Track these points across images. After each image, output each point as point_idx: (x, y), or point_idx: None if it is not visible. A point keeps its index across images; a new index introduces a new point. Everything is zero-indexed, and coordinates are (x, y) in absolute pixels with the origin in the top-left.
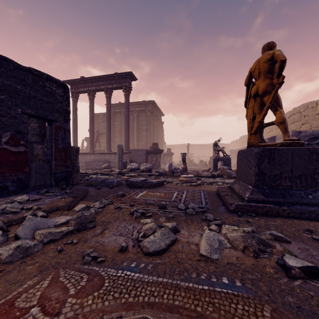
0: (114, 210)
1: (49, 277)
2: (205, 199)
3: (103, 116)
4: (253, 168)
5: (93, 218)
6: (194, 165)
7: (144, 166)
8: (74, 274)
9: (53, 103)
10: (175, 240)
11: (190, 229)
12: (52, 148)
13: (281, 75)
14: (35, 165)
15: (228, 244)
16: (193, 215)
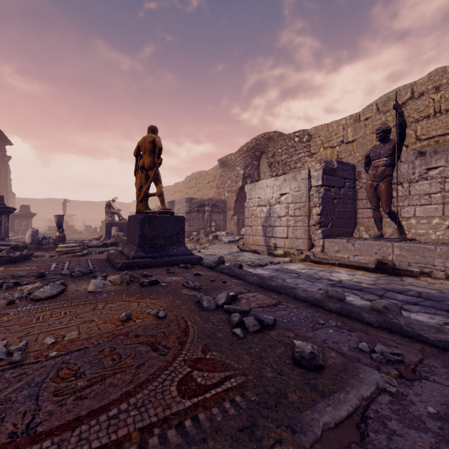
0: None
1: None
2: (93, 265)
3: None
4: (138, 231)
5: None
6: (76, 233)
7: None
8: None
9: None
10: (65, 290)
11: (78, 284)
12: None
13: (160, 157)
14: None
15: (111, 284)
16: (80, 276)
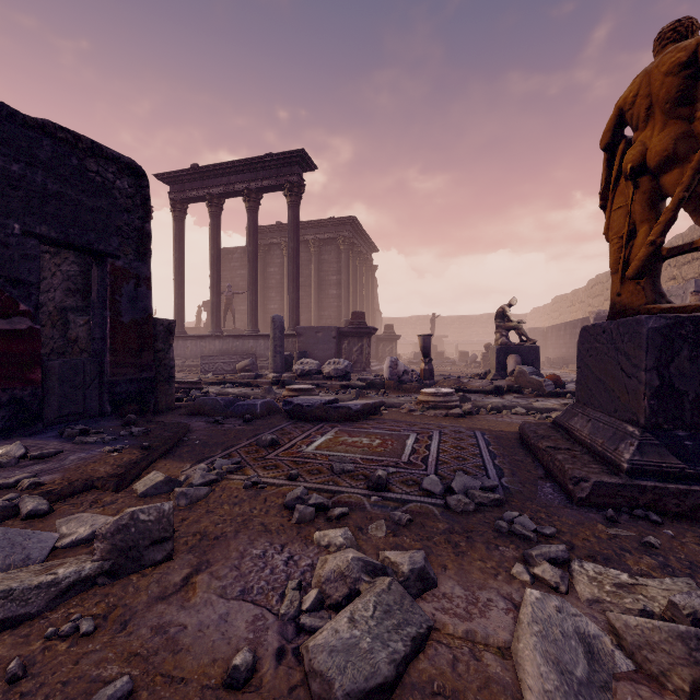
0: (243, 493)
1: None
2: (493, 457)
3: (242, 255)
4: (643, 375)
5: (169, 527)
6: (447, 364)
7: (332, 366)
8: None
9: (106, 213)
10: (427, 635)
11: (468, 574)
12: (105, 322)
13: None
14: (60, 364)
15: (620, 657)
16: (470, 515)
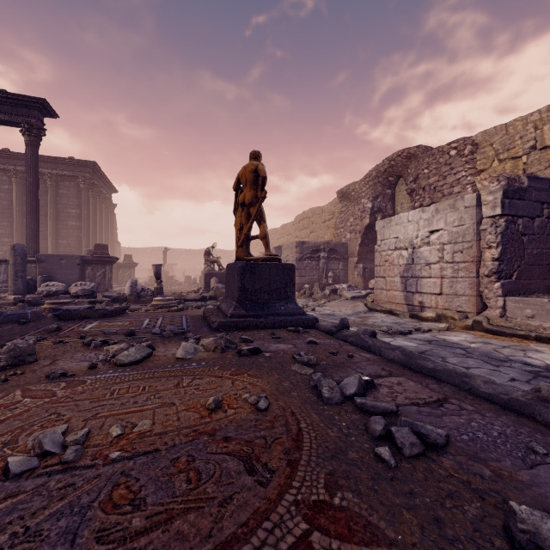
0: (55, 345)
1: (17, 391)
2: (187, 323)
3: None
4: (237, 283)
5: (33, 350)
6: (175, 285)
7: (79, 287)
8: (47, 384)
9: None
10: (152, 354)
11: (167, 347)
12: None
13: (264, 190)
14: None
15: (203, 349)
16: (171, 337)
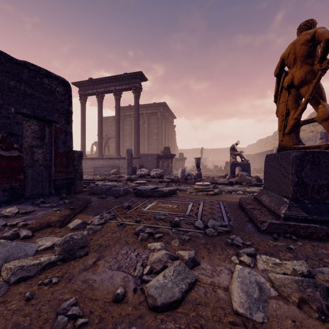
0: (116, 228)
1: None
2: (226, 212)
3: (112, 120)
4: (290, 176)
5: (86, 241)
6: (208, 171)
7: (154, 172)
8: None
9: (52, 103)
10: (195, 283)
11: (213, 260)
12: (52, 152)
13: (325, 59)
14: (32, 171)
15: (272, 290)
16: (215, 237)
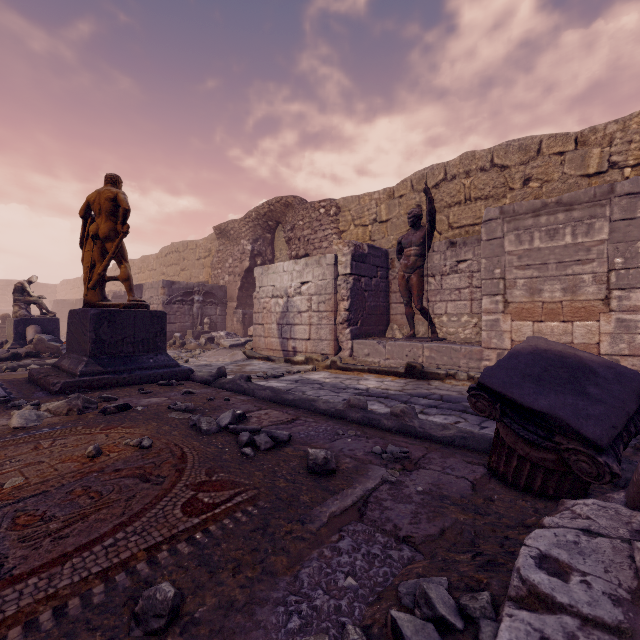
0: None
1: None
2: (6, 389)
3: None
4: (89, 334)
5: None
6: None
7: None
8: None
9: None
10: None
11: None
12: None
13: (126, 223)
14: None
15: (50, 415)
16: None
